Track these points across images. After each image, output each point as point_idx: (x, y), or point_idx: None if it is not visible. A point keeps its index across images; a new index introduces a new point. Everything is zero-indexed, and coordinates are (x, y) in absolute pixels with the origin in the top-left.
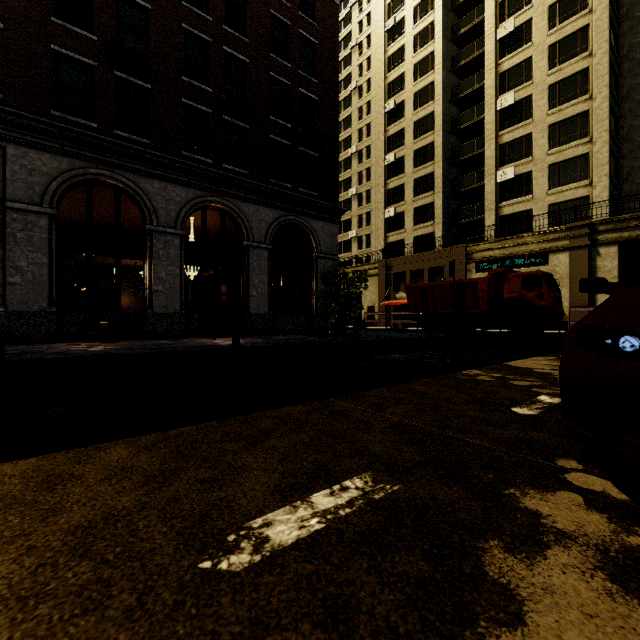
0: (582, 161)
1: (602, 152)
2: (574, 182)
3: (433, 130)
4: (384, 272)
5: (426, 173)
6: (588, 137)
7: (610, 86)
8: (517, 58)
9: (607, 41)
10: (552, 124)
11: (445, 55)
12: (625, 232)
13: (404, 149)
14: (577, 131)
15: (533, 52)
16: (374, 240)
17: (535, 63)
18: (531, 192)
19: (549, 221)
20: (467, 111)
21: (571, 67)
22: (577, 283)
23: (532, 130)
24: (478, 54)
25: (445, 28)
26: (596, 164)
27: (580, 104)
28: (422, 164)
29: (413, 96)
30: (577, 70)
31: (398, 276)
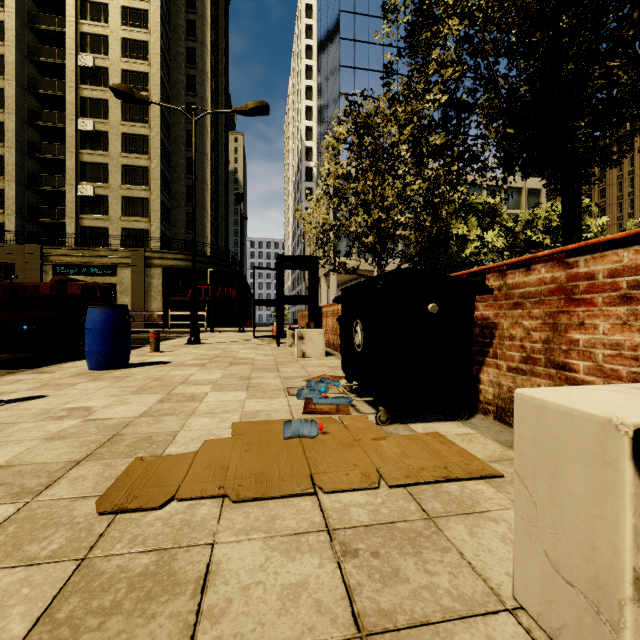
0: (145, 203)
1: (156, 202)
2: (140, 216)
3: (3, 109)
4: None
5: None
6: (148, 187)
7: (163, 157)
8: (97, 93)
9: (159, 125)
10: (125, 165)
11: (20, 37)
12: (166, 262)
13: None
14: (142, 179)
15: (110, 98)
16: None
17: (112, 108)
18: (109, 213)
19: (122, 241)
20: (48, 111)
21: (138, 129)
22: (137, 293)
23: (109, 162)
24: (60, 63)
25: (20, 8)
26: (153, 209)
27: (144, 160)
28: None
29: None
30: (142, 133)
31: None
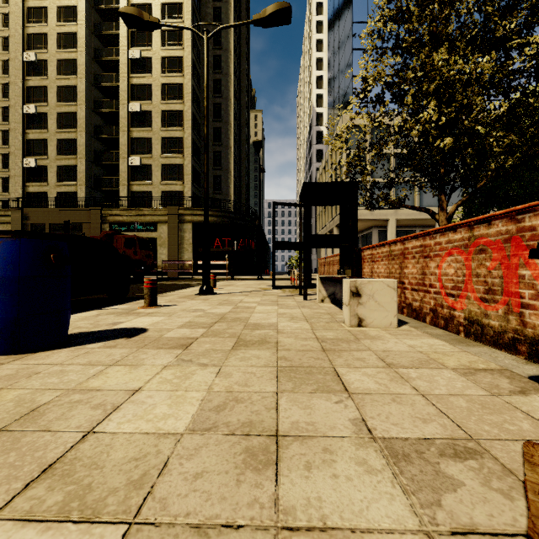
0: (180, 168)
1: (189, 166)
2: (176, 180)
3: (77, 102)
4: (19, 221)
5: (70, 137)
6: (182, 154)
7: (194, 128)
8: (143, 80)
9: (191, 100)
10: (164, 137)
11: (88, 43)
12: (195, 218)
13: (47, 106)
14: (177, 148)
15: (153, 82)
16: (14, 186)
17: (154, 90)
18: (152, 179)
19: (162, 202)
20: (108, 100)
21: (174, 105)
22: (172, 245)
23: (152, 136)
24: (116, 59)
25: (88, 20)
26: (186, 173)
27: (178, 132)
28: (66, 128)
29: (57, 61)
30: (177, 109)
31: (37, 227)
